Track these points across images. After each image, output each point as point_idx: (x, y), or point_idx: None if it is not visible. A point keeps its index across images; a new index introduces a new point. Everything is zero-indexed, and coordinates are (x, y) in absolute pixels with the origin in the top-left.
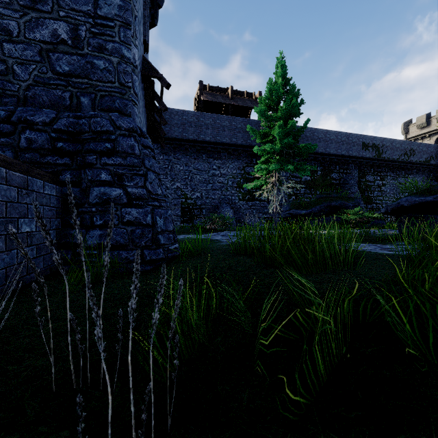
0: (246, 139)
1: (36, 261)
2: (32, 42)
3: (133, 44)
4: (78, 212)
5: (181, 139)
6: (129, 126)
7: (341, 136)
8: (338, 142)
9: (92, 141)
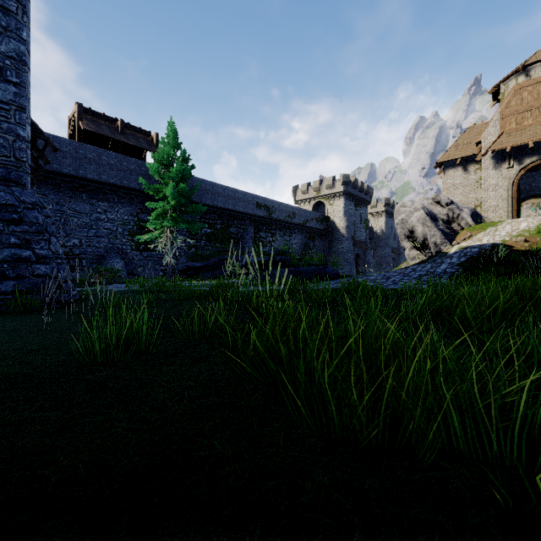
0: (140, 184)
1: None
2: None
3: (28, 123)
4: None
5: (49, 171)
6: (32, 201)
7: (239, 194)
8: (236, 199)
9: None
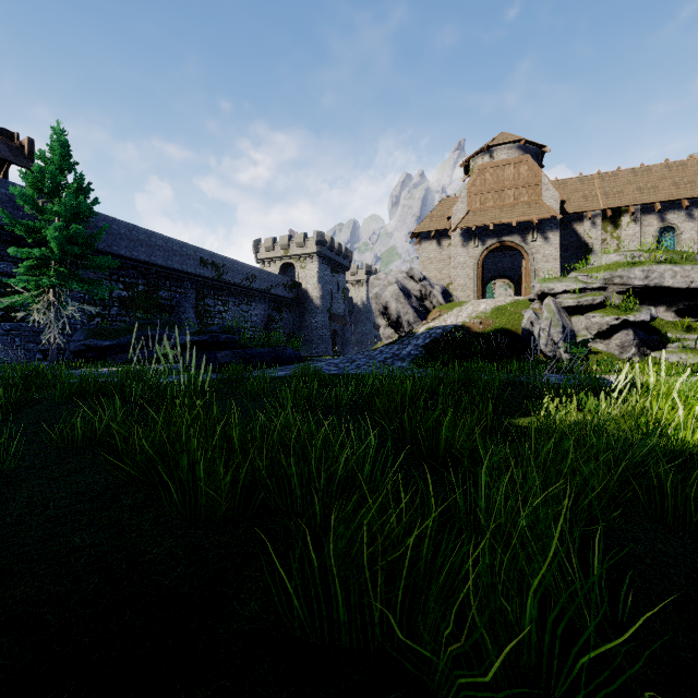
0: None
1: None
2: None
3: None
4: None
5: None
6: None
7: (173, 244)
8: (169, 251)
9: None
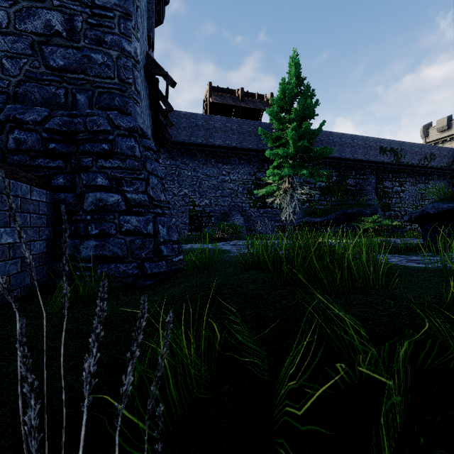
0: (257, 144)
1: (21, 275)
2: (23, 34)
3: (135, 36)
4: (72, 220)
5: (188, 144)
6: (128, 126)
7: (358, 140)
8: (354, 146)
9: (88, 141)
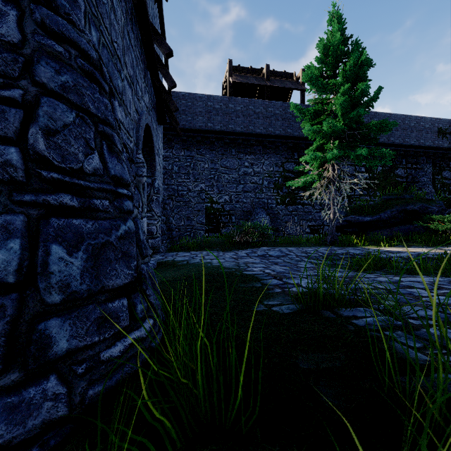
0: (285, 129)
1: None
2: None
3: None
4: None
5: (205, 131)
6: None
7: (410, 121)
8: (405, 129)
9: None
